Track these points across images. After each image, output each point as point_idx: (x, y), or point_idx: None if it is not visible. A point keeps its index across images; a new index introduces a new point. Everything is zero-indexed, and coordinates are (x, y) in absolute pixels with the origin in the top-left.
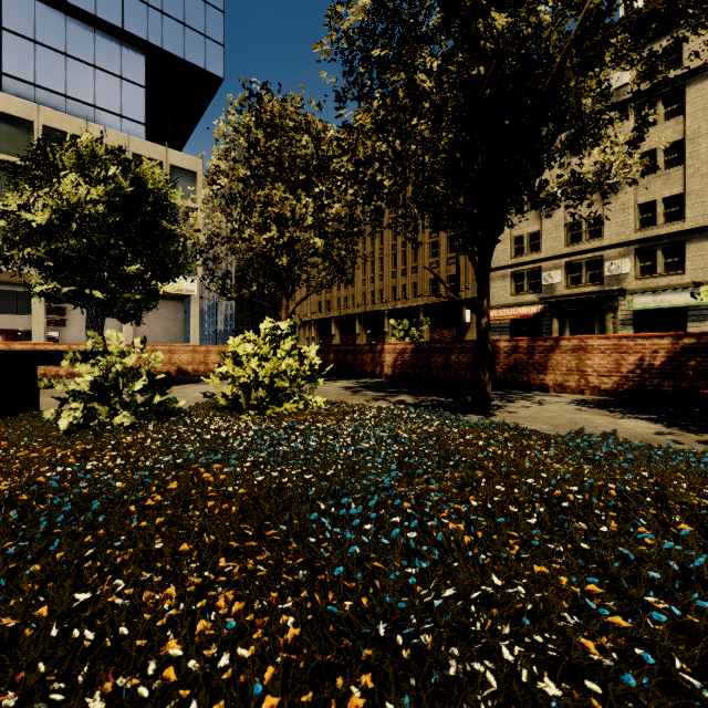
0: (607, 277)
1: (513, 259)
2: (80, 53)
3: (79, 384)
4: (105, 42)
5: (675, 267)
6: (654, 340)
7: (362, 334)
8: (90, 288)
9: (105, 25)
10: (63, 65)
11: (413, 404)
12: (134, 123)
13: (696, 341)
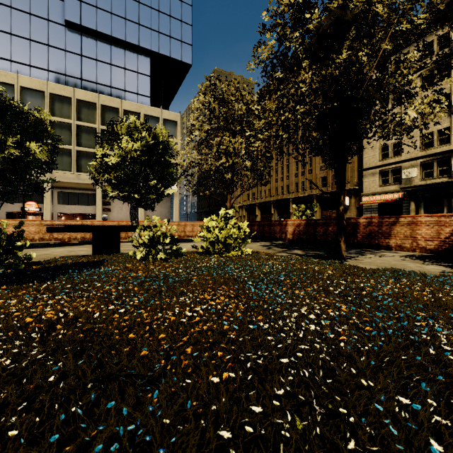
0: None
1: (380, 161)
2: (117, 62)
3: (142, 240)
4: (130, 54)
5: None
6: None
7: (275, 214)
8: (132, 193)
9: (130, 45)
10: (110, 70)
11: (301, 254)
12: (144, 97)
13: None
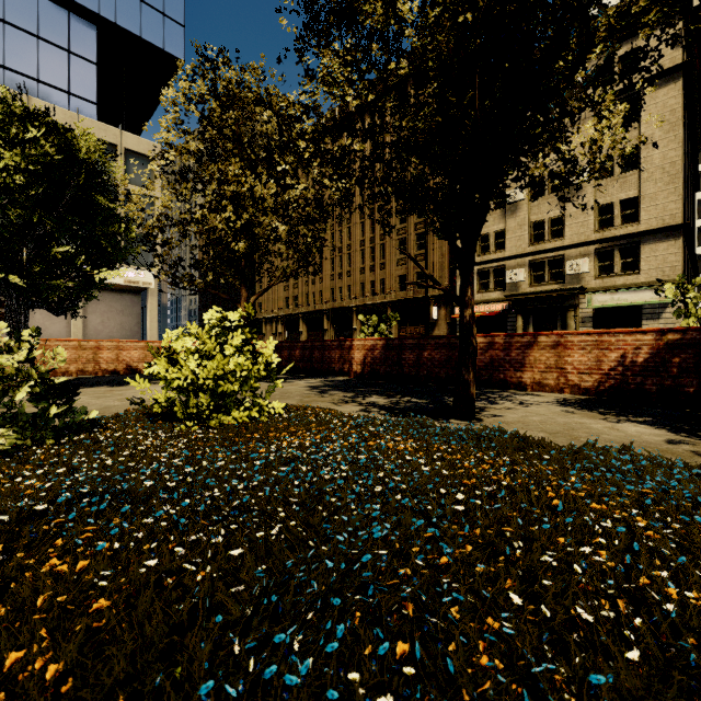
0: (569, 275)
1: (479, 257)
2: (20, 21)
3: None
4: (50, 11)
5: (631, 267)
6: (637, 335)
7: (330, 330)
8: (8, 272)
9: None
10: (0, 33)
11: (386, 407)
12: (84, 101)
13: (680, 337)
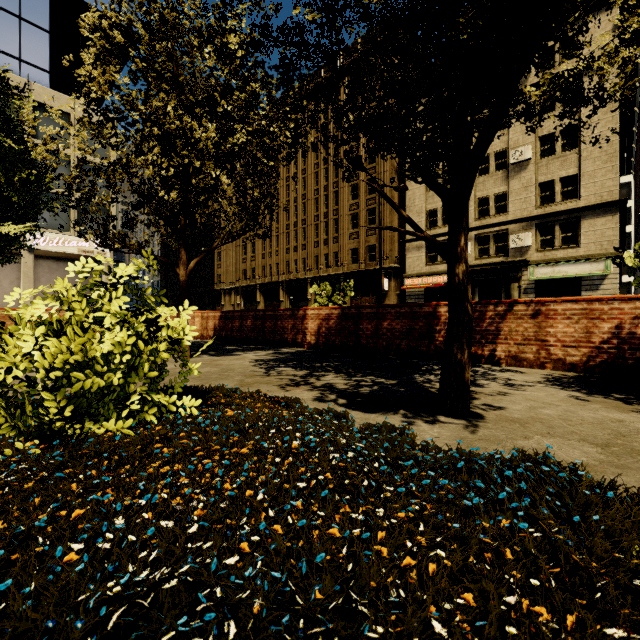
0: (512, 249)
1: (428, 231)
2: None
3: None
4: None
5: (570, 241)
6: (636, 303)
7: (285, 300)
8: None
9: None
10: None
11: (347, 392)
12: (36, 69)
13: None
